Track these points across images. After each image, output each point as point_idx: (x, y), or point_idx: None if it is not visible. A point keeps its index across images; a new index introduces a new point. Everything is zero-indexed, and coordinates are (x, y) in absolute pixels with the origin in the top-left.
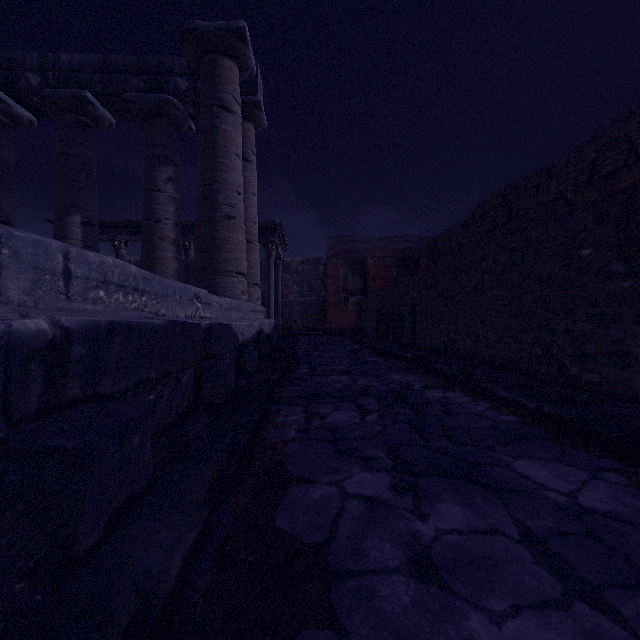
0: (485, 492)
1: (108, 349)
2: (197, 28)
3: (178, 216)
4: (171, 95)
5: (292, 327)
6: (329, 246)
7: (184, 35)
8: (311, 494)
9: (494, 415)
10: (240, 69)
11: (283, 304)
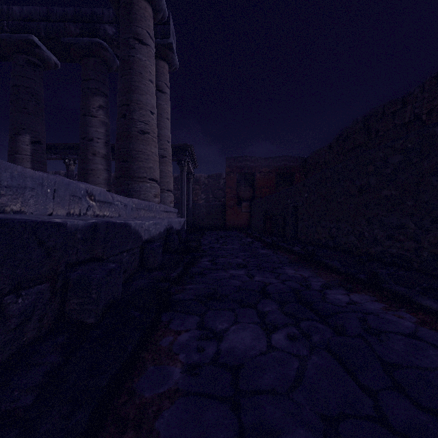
0: None
1: None
2: None
3: (108, 137)
4: (101, 39)
5: (200, 224)
6: (227, 164)
7: None
8: None
9: (436, 339)
10: (153, 10)
11: (193, 207)
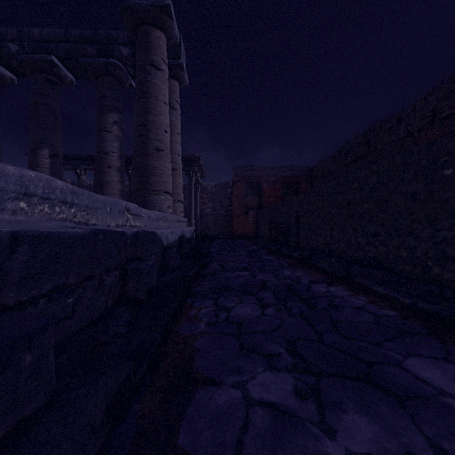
0: (387, 398)
1: (11, 259)
2: (134, 5)
3: (122, 150)
4: (116, 59)
5: (207, 233)
6: (234, 174)
7: (124, 11)
8: (216, 399)
9: (374, 309)
10: (167, 38)
11: (201, 216)
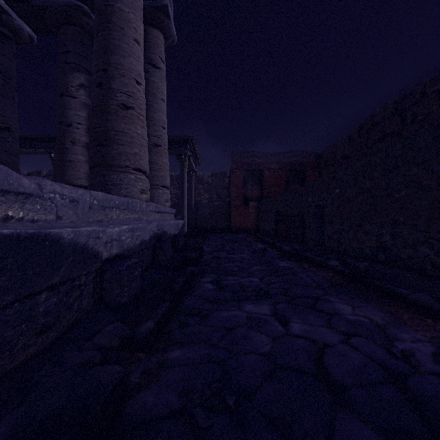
0: None
1: None
2: None
3: None
4: (81, 1)
5: (203, 226)
6: (233, 160)
7: None
8: None
9: None
10: None
11: (196, 207)
